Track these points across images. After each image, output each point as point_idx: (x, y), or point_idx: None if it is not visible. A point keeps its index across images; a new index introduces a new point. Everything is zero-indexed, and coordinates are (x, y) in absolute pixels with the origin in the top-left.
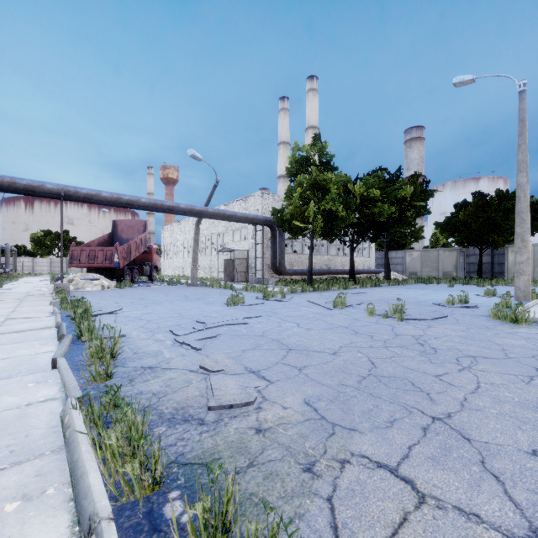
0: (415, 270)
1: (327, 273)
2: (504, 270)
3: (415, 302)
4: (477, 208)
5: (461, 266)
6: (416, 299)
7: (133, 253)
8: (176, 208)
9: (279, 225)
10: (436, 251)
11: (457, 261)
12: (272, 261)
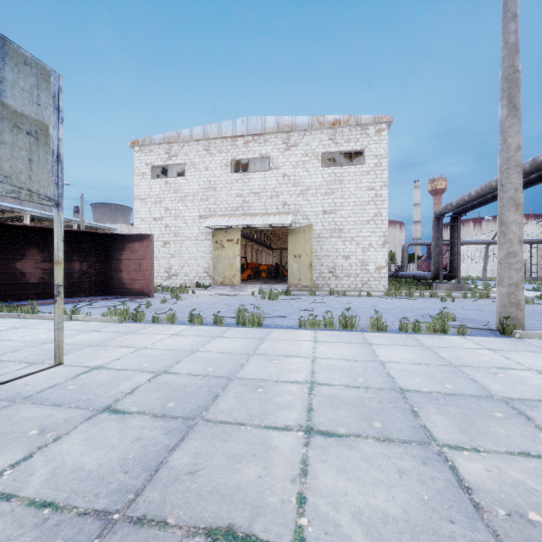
0: None
1: None
2: None
3: None
4: None
5: None
6: None
7: (443, 263)
8: (477, 243)
9: None
10: None
11: None
12: None
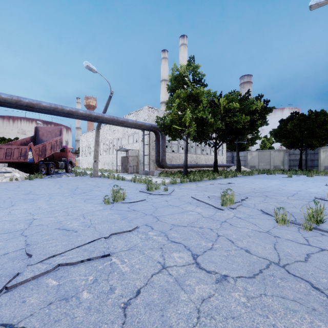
0: (254, 164)
1: (196, 167)
2: (314, 164)
3: (291, 194)
4: (300, 121)
5: (286, 161)
6: (286, 191)
7: (48, 151)
8: (76, 113)
9: (161, 130)
10: (269, 152)
11: (284, 158)
12: (156, 157)
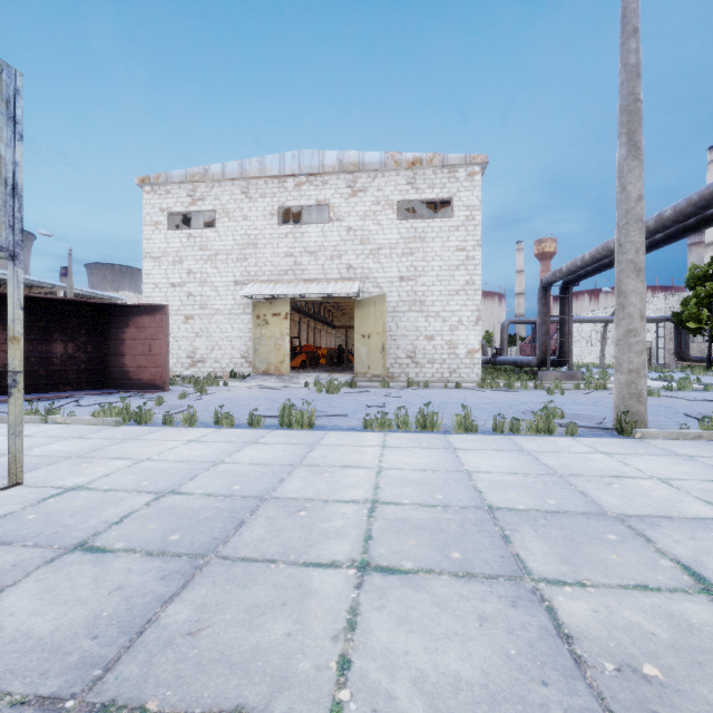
0: None
1: None
2: None
3: None
4: None
5: None
6: None
7: (552, 346)
8: (592, 321)
9: (678, 324)
10: None
11: None
12: (675, 350)
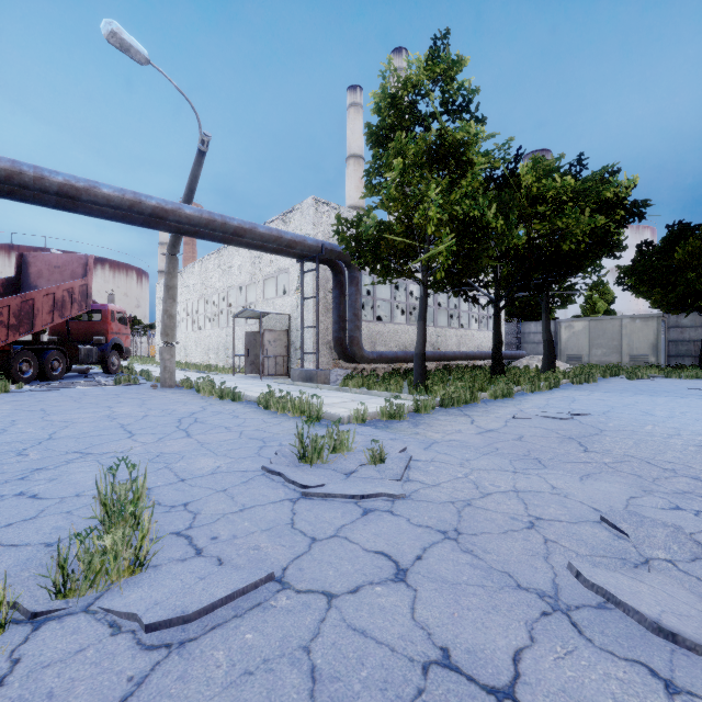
0: (578, 352)
1: (438, 358)
2: None
3: None
4: None
5: (662, 345)
6: None
7: (42, 317)
8: (89, 194)
9: (351, 254)
10: (618, 320)
11: (658, 336)
12: (336, 334)
